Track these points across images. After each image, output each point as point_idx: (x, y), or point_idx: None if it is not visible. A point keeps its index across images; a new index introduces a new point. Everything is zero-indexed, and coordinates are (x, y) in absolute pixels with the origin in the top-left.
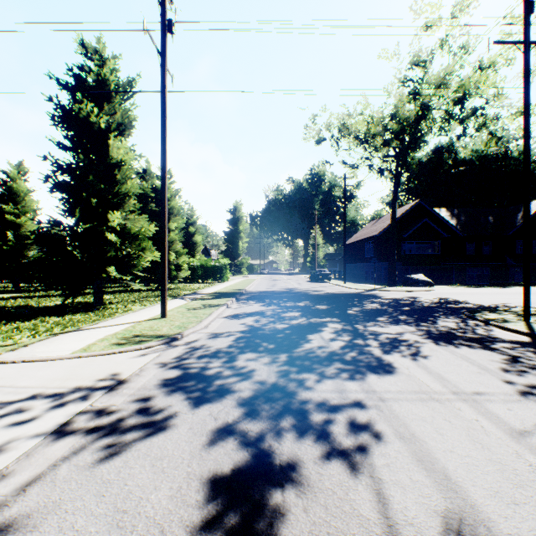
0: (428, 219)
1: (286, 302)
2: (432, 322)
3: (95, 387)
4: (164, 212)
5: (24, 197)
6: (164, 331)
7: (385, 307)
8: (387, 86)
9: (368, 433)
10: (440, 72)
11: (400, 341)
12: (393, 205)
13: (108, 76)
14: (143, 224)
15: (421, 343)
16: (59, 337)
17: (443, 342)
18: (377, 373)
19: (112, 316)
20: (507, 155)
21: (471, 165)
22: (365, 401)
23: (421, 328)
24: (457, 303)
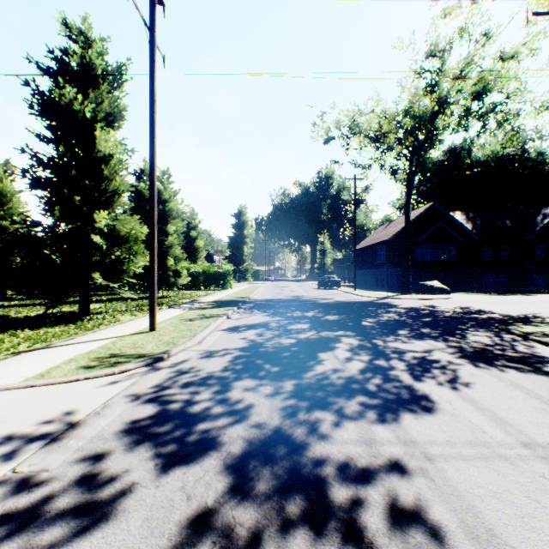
0: (443, 222)
1: (292, 312)
2: (461, 336)
3: (33, 436)
4: (153, 209)
5: (11, 198)
6: (148, 348)
7: (403, 318)
8: (400, 80)
9: (421, 529)
10: (458, 63)
11: (431, 361)
12: (406, 207)
13: (94, 59)
14: (135, 226)
15: (457, 365)
16: (18, 358)
17: (482, 362)
18: (412, 410)
19: (95, 328)
20: (524, 156)
21: (487, 167)
22: (405, 461)
23: (451, 344)
24: (482, 313)
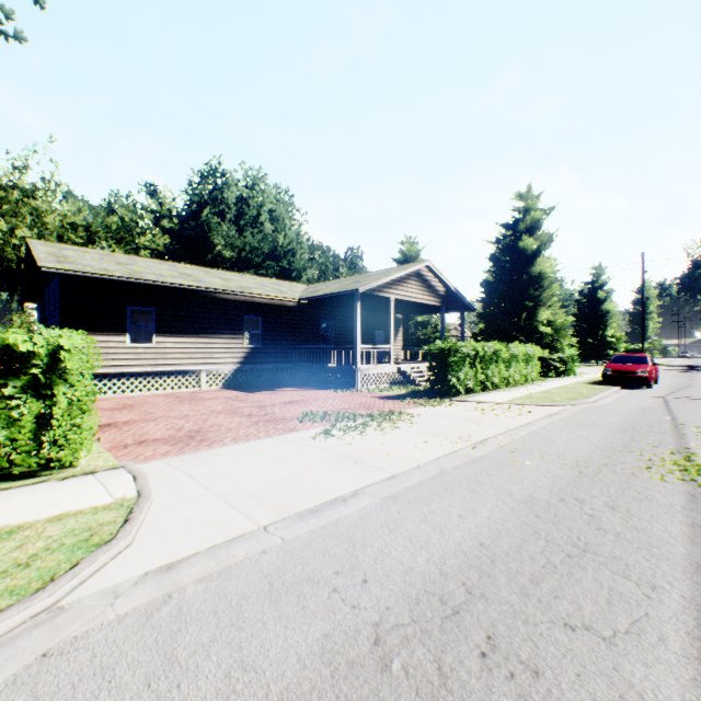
0: None
1: (700, 367)
2: None
3: None
4: (642, 333)
5: None
6: None
7: None
8: None
9: None
10: None
11: None
12: None
13: (606, 279)
14: (617, 332)
15: None
16: None
17: None
18: None
19: None
20: None
21: None
22: None
23: None
24: None
